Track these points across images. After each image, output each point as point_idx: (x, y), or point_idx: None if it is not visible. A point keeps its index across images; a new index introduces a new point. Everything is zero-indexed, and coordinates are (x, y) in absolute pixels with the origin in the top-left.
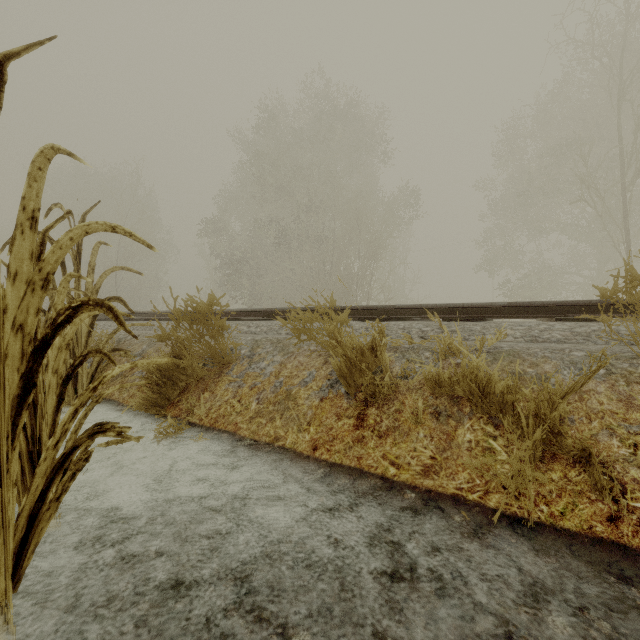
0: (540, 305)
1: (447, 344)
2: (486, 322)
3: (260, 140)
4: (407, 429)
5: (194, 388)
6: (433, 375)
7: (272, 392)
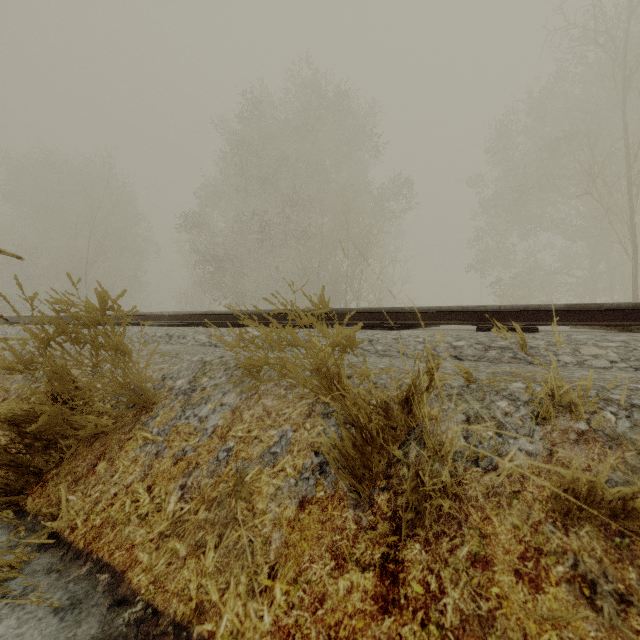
0: (613, 308)
1: (551, 389)
2: (545, 333)
3: (243, 130)
4: (517, 633)
5: (85, 451)
6: (574, 488)
7: (210, 473)
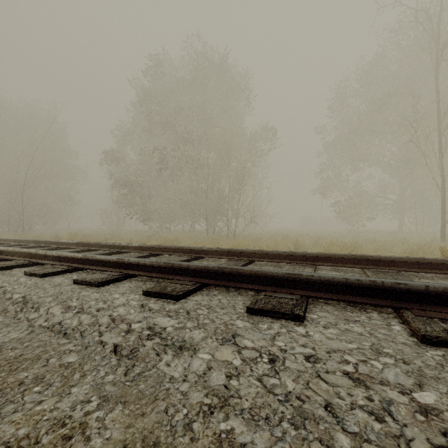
0: None
1: None
2: None
3: (149, 86)
4: None
5: None
6: None
7: None
